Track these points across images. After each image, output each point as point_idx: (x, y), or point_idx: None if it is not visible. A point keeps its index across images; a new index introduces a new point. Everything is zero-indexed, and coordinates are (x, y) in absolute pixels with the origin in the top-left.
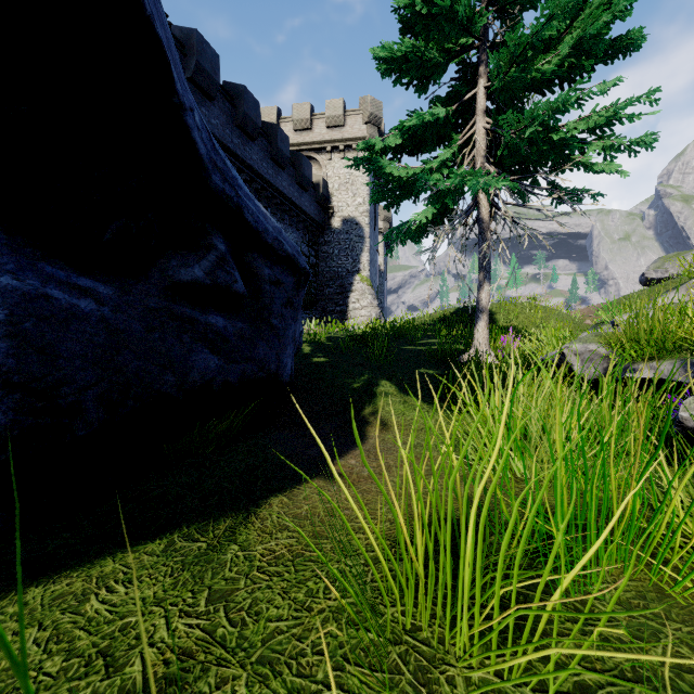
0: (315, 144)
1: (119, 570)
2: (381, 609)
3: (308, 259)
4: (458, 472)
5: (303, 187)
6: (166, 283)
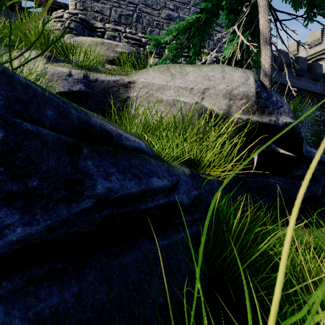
0: (324, 50)
1: None
2: None
3: (319, 118)
4: None
5: (315, 80)
6: (291, 176)
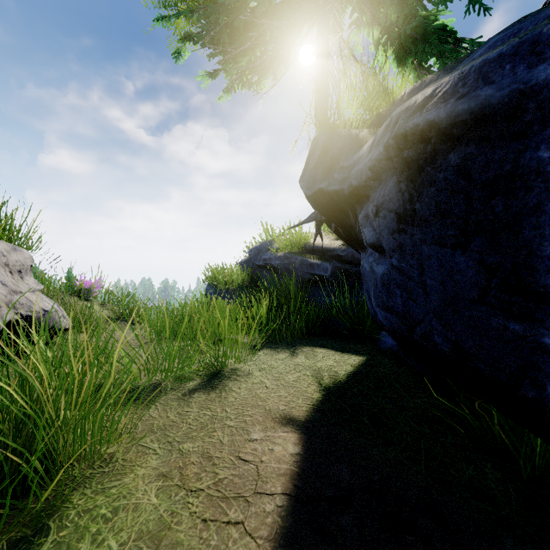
0: None
1: (341, 367)
2: (247, 366)
3: None
4: (223, 325)
5: None
6: None
